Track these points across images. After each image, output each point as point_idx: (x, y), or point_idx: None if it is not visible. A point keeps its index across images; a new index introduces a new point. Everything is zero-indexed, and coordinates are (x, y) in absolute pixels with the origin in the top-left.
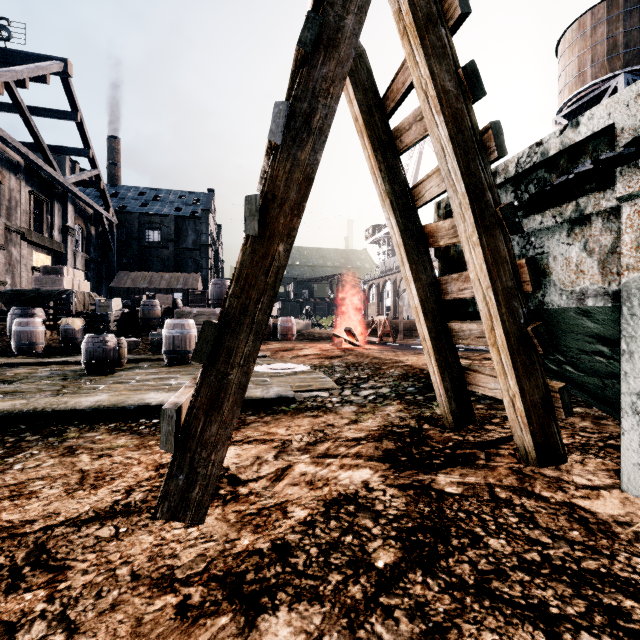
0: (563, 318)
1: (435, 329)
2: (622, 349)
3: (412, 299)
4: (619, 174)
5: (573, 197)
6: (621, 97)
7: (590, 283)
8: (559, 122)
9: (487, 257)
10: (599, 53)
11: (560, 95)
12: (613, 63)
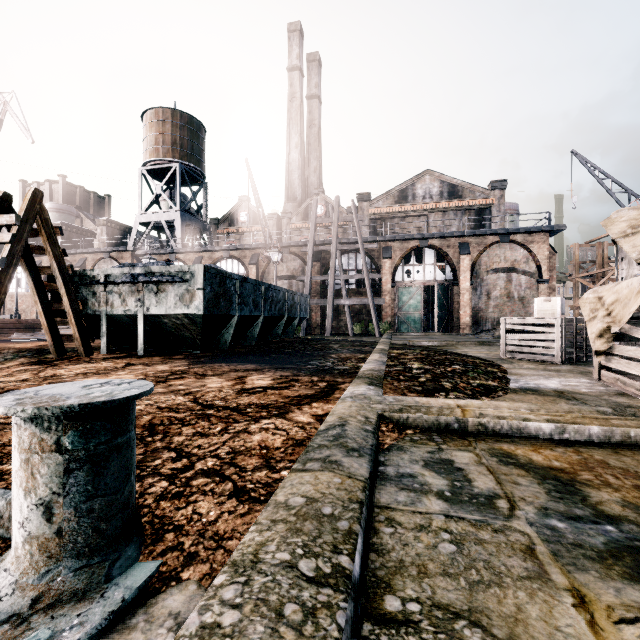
0: (93, 317)
1: (50, 320)
2: (102, 323)
3: (39, 309)
4: (101, 286)
5: (94, 287)
6: (101, 270)
7: (97, 308)
8: (144, 172)
9: (69, 300)
10: (167, 141)
11: (144, 153)
12: (175, 153)
